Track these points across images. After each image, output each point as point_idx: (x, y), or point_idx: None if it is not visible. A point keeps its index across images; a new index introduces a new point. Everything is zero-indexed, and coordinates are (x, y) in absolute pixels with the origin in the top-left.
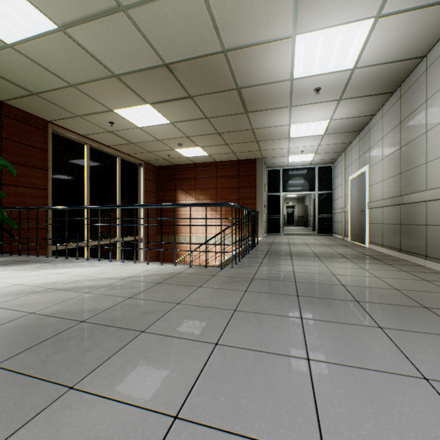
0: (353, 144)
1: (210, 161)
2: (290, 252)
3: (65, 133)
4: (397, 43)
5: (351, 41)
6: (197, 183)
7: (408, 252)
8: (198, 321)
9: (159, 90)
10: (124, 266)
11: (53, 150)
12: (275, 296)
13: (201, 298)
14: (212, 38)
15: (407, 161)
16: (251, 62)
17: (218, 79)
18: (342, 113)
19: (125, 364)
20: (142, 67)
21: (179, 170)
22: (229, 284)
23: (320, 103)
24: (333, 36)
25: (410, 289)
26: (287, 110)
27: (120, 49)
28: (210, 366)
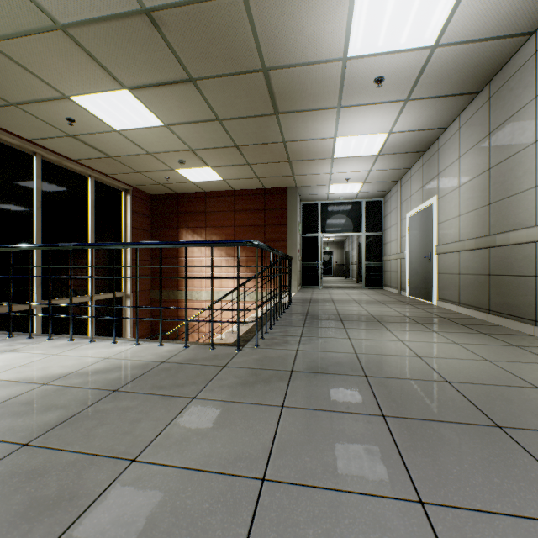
0: (413, 170)
1: (226, 189)
2: (339, 315)
3: None
4: (503, 3)
5: None
6: (208, 218)
7: (502, 314)
8: None
9: (141, 63)
10: (69, 349)
11: None
12: (341, 420)
13: (190, 437)
14: None
15: (501, 186)
16: (286, 20)
17: (235, 49)
18: (407, 123)
19: None
20: (105, 11)
21: (183, 201)
22: (251, 387)
23: (379, 104)
24: None
25: None
26: (334, 113)
27: None
28: None
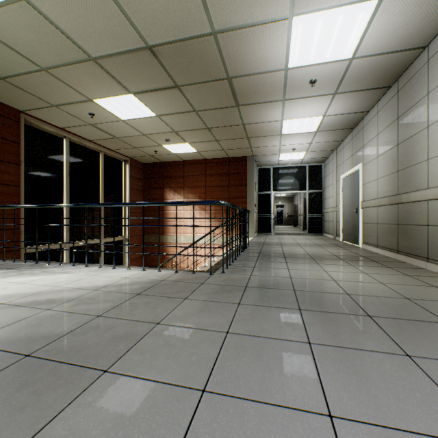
0: (345, 142)
1: (199, 158)
2: (283, 254)
3: (41, 124)
4: (399, 30)
5: (352, 26)
6: (186, 181)
7: (406, 254)
8: (180, 351)
9: (143, 77)
10: (101, 272)
11: (27, 144)
12: (274, 311)
13: (186, 315)
14: (201, 17)
15: (405, 158)
16: (243, 48)
17: (208, 66)
18: (336, 109)
19: (67, 436)
20: (122, 49)
21: (166, 168)
22: (220, 294)
23: (314, 97)
24: (333, 19)
25: (423, 298)
26: (280, 104)
27: (96, 26)
28: (194, 435)
